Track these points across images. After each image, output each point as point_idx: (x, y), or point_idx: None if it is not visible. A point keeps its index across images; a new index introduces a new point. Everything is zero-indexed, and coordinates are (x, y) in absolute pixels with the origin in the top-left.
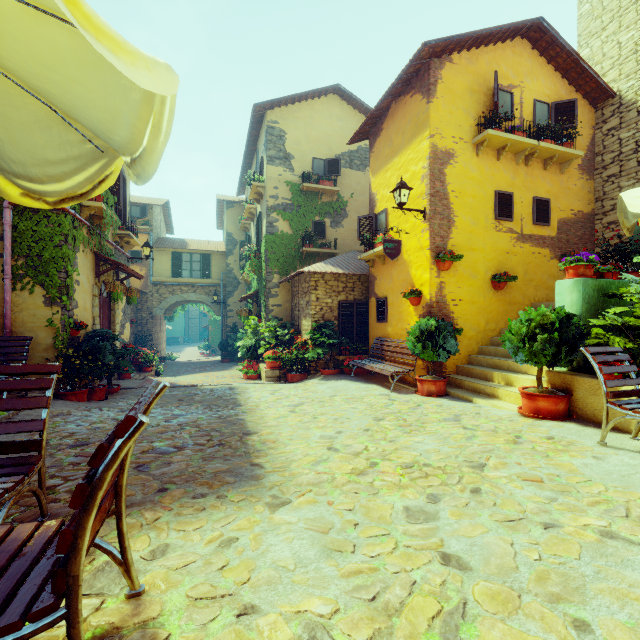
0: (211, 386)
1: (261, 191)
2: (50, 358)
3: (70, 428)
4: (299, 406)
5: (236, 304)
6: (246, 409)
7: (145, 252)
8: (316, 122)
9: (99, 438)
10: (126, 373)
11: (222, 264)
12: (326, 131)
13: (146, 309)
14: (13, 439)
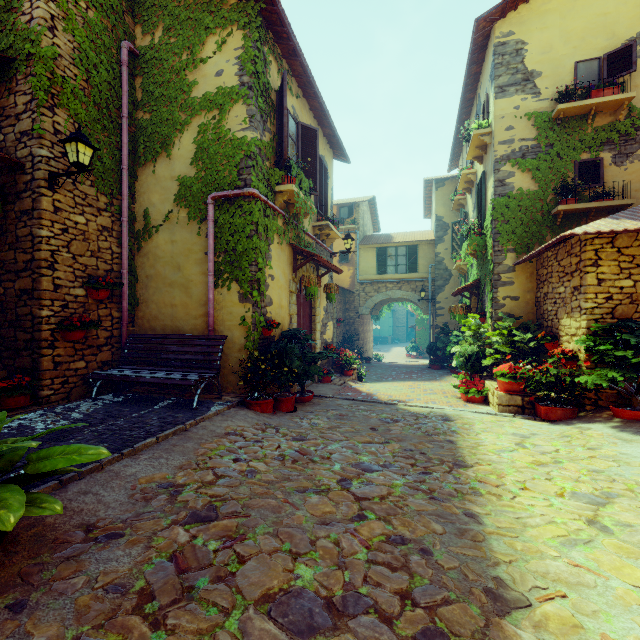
0: (416, 408)
1: (485, 140)
2: (243, 359)
3: (224, 463)
4: (605, 506)
5: (447, 300)
6: (477, 480)
7: (346, 245)
8: (582, 4)
9: (235, 505)
10: (326, 376)
11: (430, 255)
12: (602, 10)
13: (353, 308)
14: (157, 472)
